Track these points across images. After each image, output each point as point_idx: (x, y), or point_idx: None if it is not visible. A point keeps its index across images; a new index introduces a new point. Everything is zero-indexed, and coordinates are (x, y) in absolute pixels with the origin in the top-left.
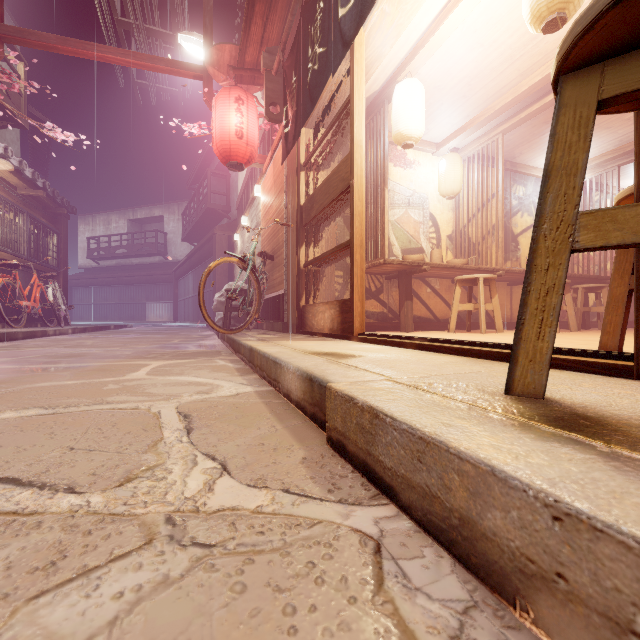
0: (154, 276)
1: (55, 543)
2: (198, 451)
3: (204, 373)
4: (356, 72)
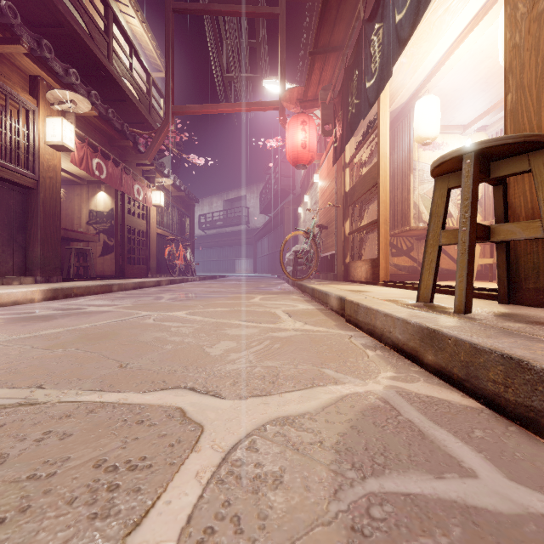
0: (240, 240)
1: (266, 329)
2: (296, 320)
3: (288, 301)
4: (381, 108)
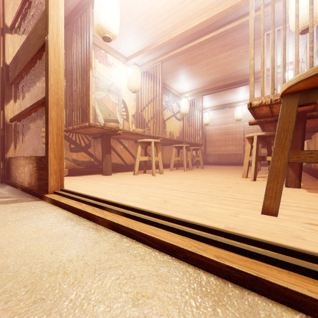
0: None
1: None
2: None
3: None
4: None
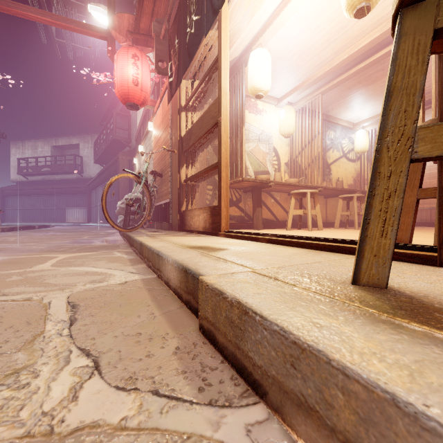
0: (72, 188)
1: None
2: (74, 346)
3: (101, 264)
4: (223, 37)
